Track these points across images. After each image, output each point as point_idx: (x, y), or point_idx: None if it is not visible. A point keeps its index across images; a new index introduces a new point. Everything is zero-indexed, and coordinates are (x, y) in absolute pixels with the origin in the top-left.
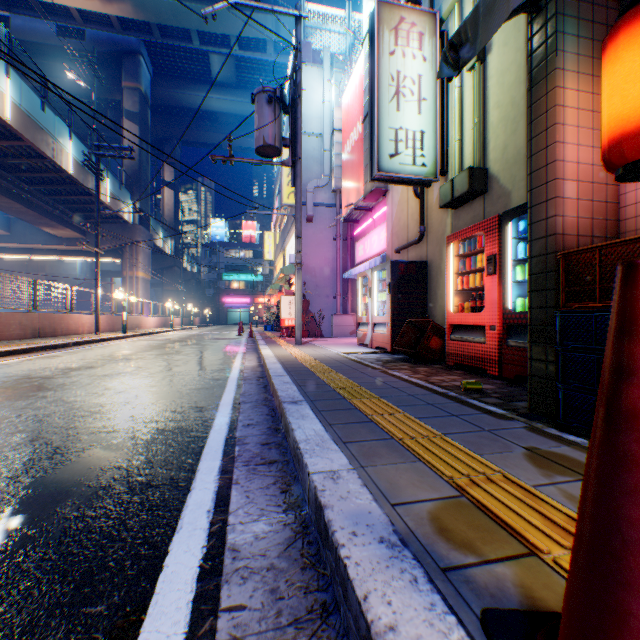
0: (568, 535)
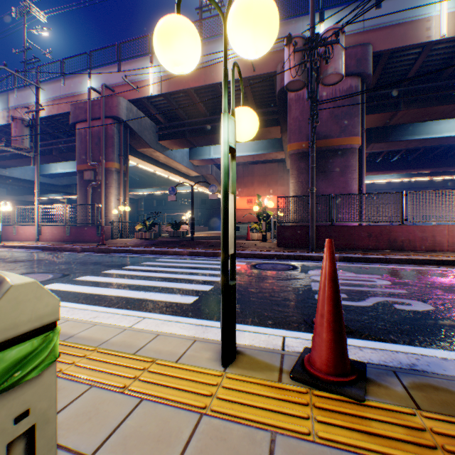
0: (452, 443)
